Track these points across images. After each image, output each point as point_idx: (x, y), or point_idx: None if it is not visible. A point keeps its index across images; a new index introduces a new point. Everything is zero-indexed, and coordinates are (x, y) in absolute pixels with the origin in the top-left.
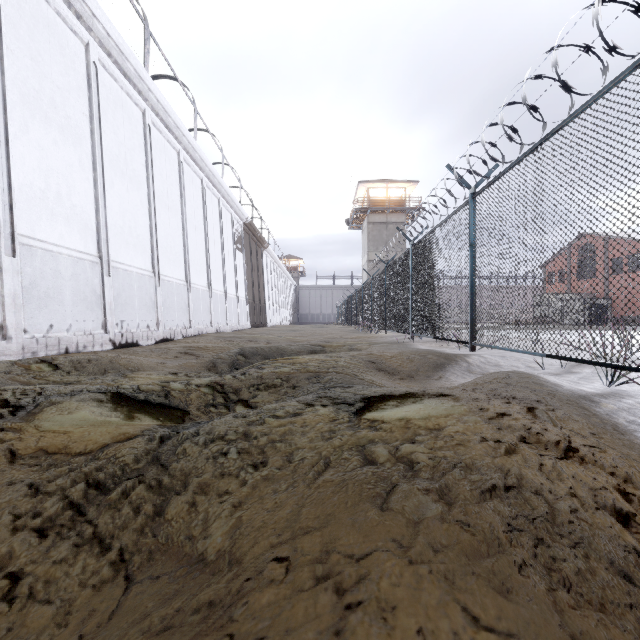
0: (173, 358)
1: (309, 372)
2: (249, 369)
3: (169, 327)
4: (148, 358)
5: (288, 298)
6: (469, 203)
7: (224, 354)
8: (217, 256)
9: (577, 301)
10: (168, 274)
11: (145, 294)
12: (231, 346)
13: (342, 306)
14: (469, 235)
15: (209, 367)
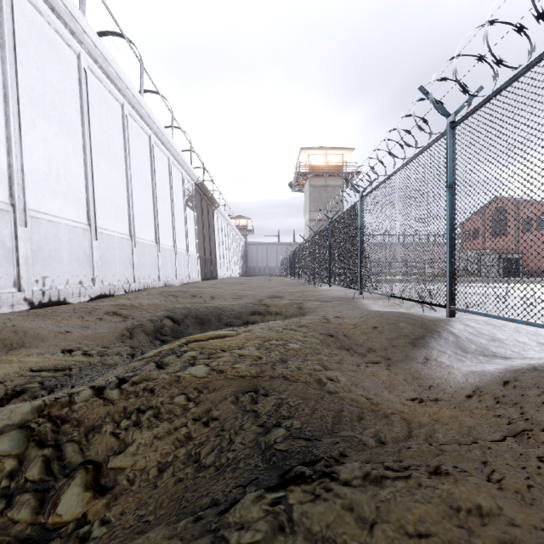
0: (95, 321)
1: (240, 378)
2: (143, 365)
3: (108, 282)
4: (49, 326)
5: (238, 253)
6: (447, 134)
7: (147, 319)
8: (166, 212)
9: (493, 256)
10: (108, 227)
11: (77, 248)
12: (169, 304)
13: (286, 260)
14: (447, 174)
15: (123, 338)
